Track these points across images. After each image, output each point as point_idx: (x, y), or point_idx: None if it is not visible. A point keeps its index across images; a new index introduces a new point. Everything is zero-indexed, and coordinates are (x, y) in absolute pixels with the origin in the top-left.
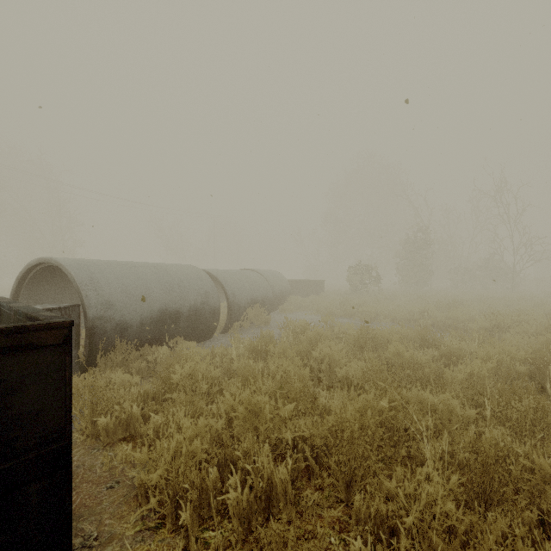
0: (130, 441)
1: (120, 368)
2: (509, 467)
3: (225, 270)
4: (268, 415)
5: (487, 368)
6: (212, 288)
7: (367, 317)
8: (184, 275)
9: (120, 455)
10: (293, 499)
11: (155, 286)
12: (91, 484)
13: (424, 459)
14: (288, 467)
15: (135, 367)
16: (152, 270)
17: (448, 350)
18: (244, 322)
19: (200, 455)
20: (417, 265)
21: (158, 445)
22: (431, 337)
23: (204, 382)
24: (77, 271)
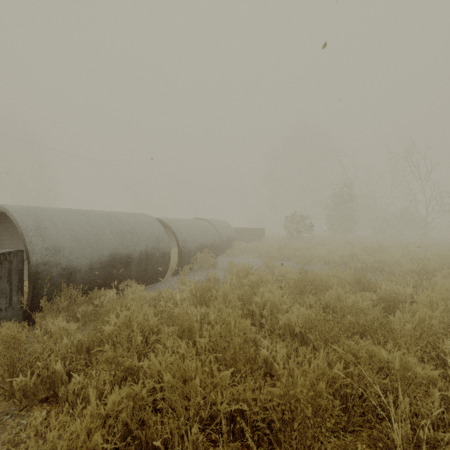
0: (51, 402)
1: (65, 312)
2: None
3: (177, 219)
4: (198, 387)
5: (436, 317)
6: (163, 235)
7: (303, 260)
8: (136, 223)
9: (31, 426)
10: None
11: (106, 232)
12: None
13: (390, 441)
14: None
15: (80, 311)
16: (105, 218)
17: (386, 295)
18: (194, 265)
19: None
20: (343, 215)
21: (49, 438)
22: (367, 280)
23: (138, 333)
24: (23, 217)
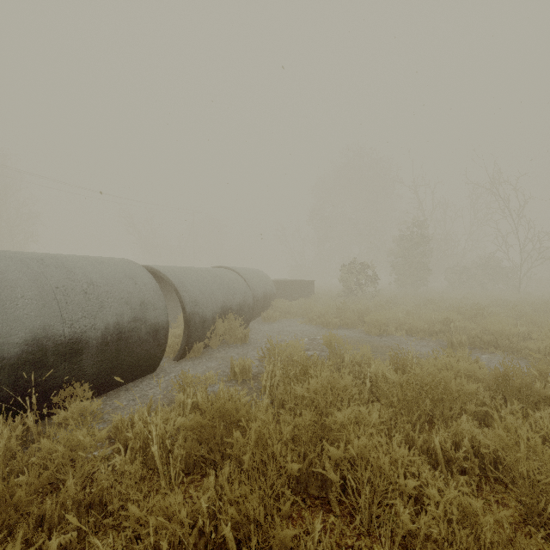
0: None
1: None
2: None
3: (186, 268)
4: None
5: None
6: (154, 295)
7: (375, 328)
8: (102, 275)
9: None
10: None
11: (23, 294)
12: None
13: None
14: None
15: None
16: (29, 265)
17: None
18: (212, 340)
19: None
20: (415, 263)
21: None
22: (520, 380)
23: None
24: None
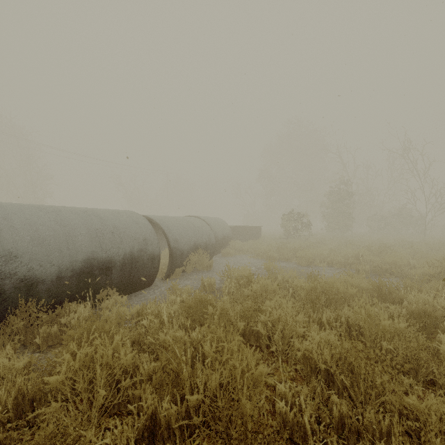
0: None
1: (21, 335)
2: None
3: (169, 217)
4: None
5: None
6: (151, 235)
7: (304, 261)
8: (120, 221)
9: None
10: None
11: (81, 233)
12: None
13: None
14: None
15: (41, 333)
16: (81, 215)
17: (419, 309)
18: (187, 267)
19: None
20: (341, 213)
21: None
22: (388, 289)
23: (101, 384)
24: None
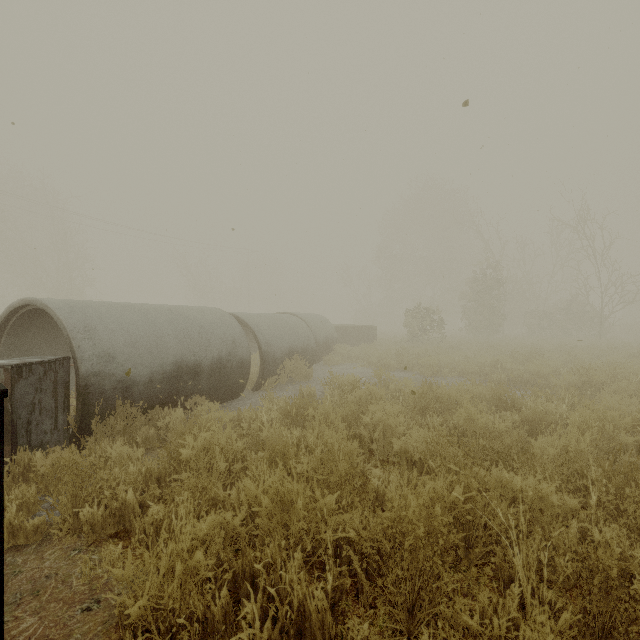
0: (123, 538)
1: (121, 436)
2: (639, 593)
3: (258, 314)
4: (301, 511)
5: (586, 440)
6: (240, 336)
7: (428, 370)
8: (206, 321)
9: (106, 561)
10: (333, 635)
11: (169, 333)
12: (62, 604)
13: (513, 571)
14: (328, 587)
15: (141, 435)
16: (166, 314)
17: (531, 414)
18: (281, 376)
19: (203, 572)
20: (486, 308)
21: (147, 557)
22: (509, 396)
23: (222, 459)
24: (67, 315)
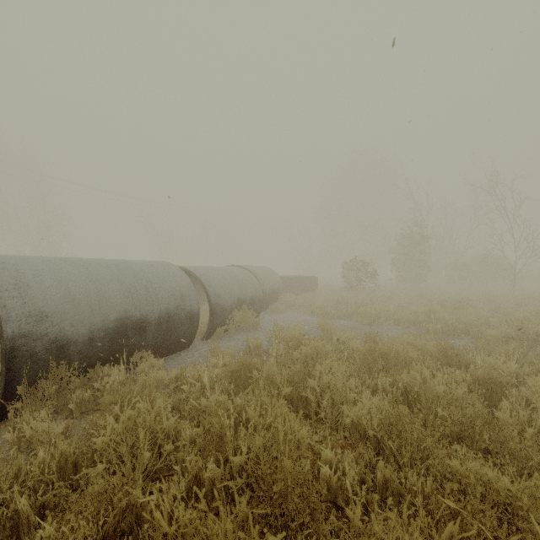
0: None
1: (53, 400)
2: None
3: (209, 267)
4: None
5: None
6: (189, 289)
7: (366, 319)
8: (155, 275)
9: None
10: None
11: (113, 289)
12: None
13: None
14: None
15: (74, 399)
16: (112, 269)
17: (484, 375)
18: (230, 326)
19: None
20: (414, 261)
21: None
22: (455, 352)
23: (146, 446)
24: None
